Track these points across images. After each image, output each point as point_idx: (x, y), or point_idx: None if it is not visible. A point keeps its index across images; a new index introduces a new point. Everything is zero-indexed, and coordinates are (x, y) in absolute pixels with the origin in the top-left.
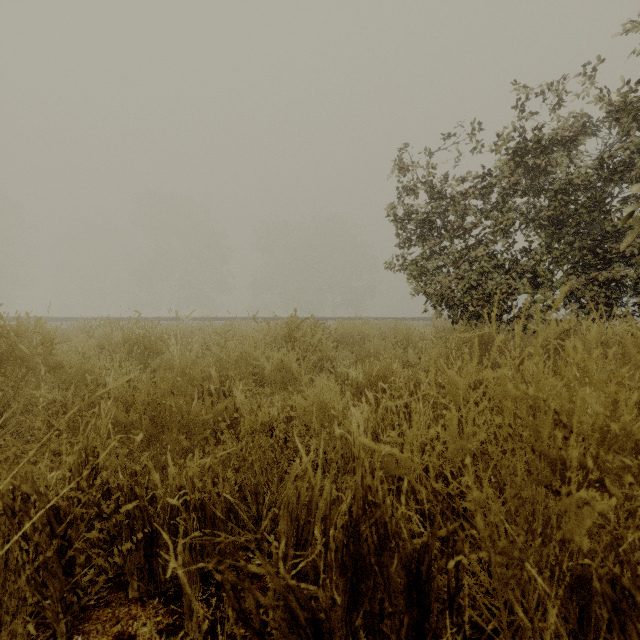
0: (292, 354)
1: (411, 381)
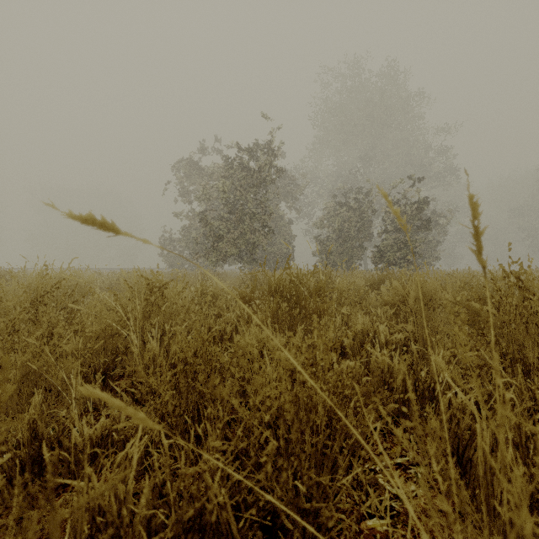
0: None
1: None
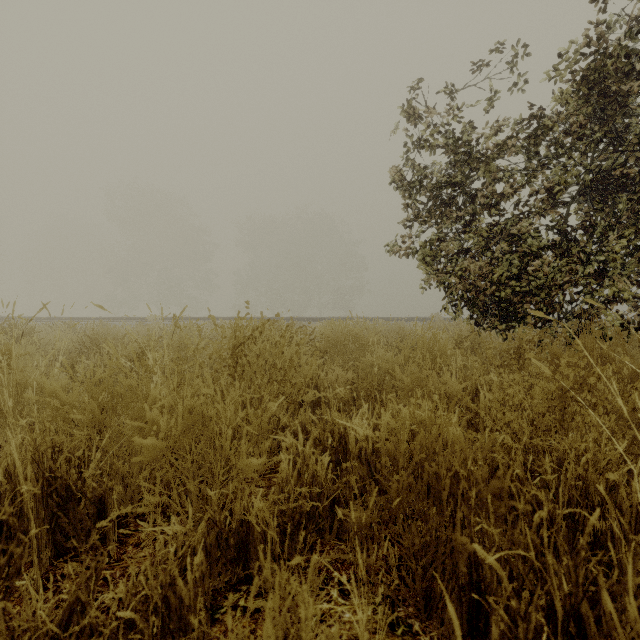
0: (232, 394)
1: (490, 461)
